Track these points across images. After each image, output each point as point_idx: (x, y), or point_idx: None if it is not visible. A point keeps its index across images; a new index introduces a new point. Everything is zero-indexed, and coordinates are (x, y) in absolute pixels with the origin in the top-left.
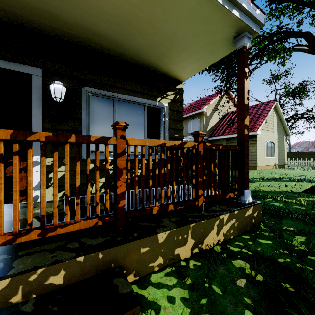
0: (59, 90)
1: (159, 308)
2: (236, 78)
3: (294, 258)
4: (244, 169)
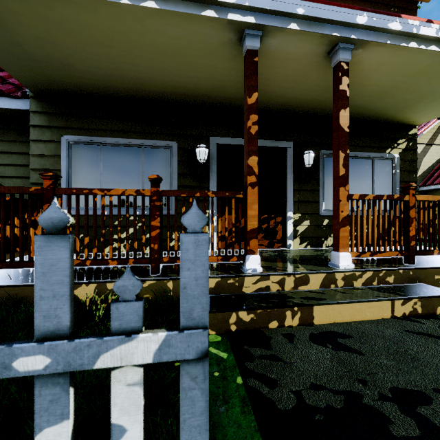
0: (312, 158)
1: None
2: None
3: None
4: None
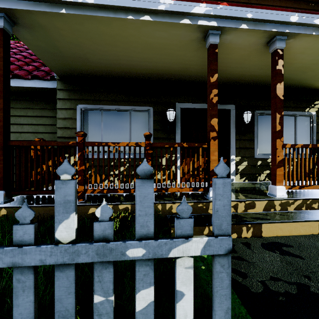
0: (250, 116)
1: None
2: None
3: None
4: None
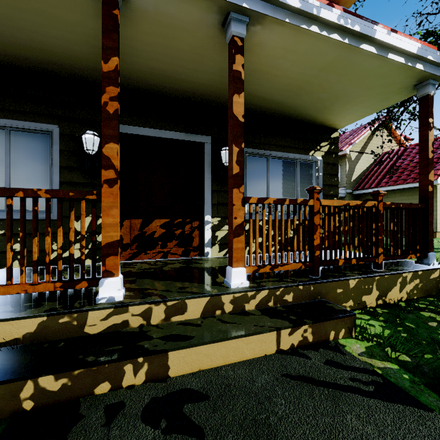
0: None
1: (363, 327)
2: (404, 107)
3: None
4: (427, 229)
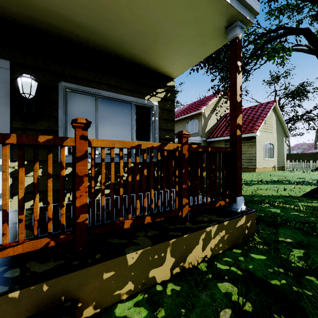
0: (28, 84)
1: None
2: None
3: (290, 278)
4: (236, 174)
